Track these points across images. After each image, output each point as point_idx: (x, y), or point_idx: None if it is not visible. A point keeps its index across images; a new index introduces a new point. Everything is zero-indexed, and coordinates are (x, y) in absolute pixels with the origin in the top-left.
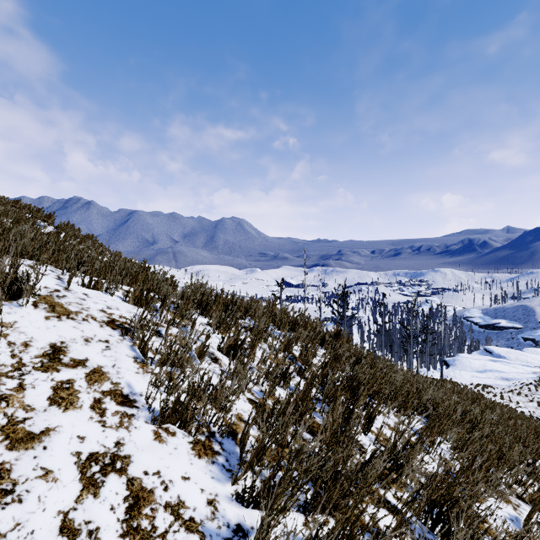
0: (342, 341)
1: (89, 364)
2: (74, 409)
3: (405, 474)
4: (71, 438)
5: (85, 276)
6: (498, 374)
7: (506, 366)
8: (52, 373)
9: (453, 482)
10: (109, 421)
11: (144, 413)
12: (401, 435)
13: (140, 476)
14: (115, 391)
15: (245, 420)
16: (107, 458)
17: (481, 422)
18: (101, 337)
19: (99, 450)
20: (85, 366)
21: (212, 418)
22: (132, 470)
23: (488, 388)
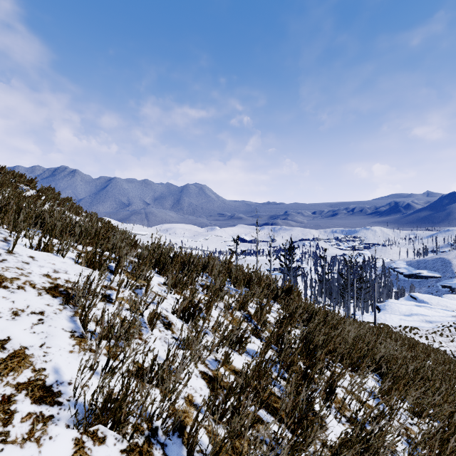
0: (293, 296)
1: (10, 346)
2: None
3: None
4: None
5: (33, 238)
6: (422, 317)
7: (429, 310)
8: None
9: None
10: (14, 432)
11: (68, 411)
12: (369, 416)
13: None
14: (35, 381)
15: (196, 403)
16: None
17: (432, 379)
18: (36, 307)
19: None
20: (3, 349)
21: (154, 412)
22: None
23: (414, 330)
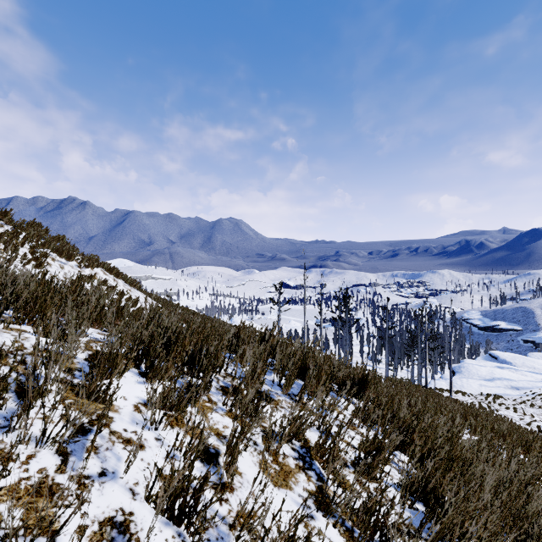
0: (370, 391)
1: None
2: None
3: None
4: None
5: None
6: (507, 382)
7: (514, 373)
8: None
9: None
10: None
11: None
12: None
13: None
14: None
15: None
16: None
17: None
18: None
19: None
20: None
21: None
22: None
23: (499, 399)
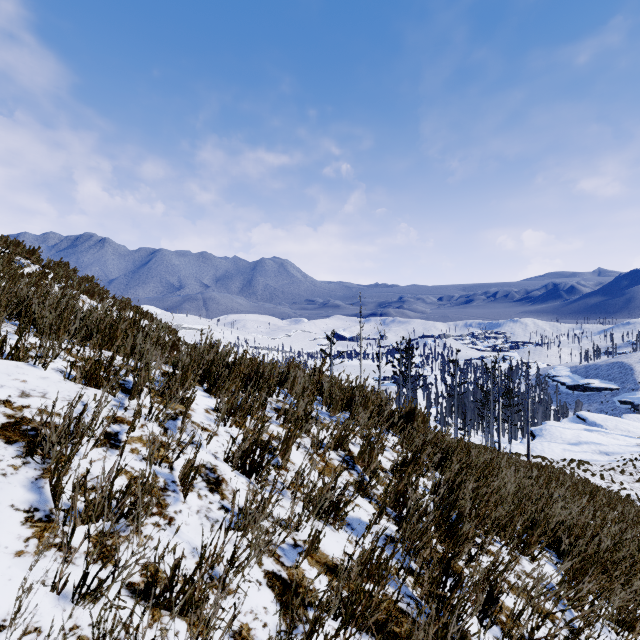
0: (417, 423)
1: None
2: None
3: None
4: None
5: None
6: (595, 447)
7: (604, 437)
8: None
9: None
10: None
11: None
12: None
13: None
14: None
15: None
16: None
17: None
18: None
19: None
20: None
21: None
22: None
23: (584, 465)
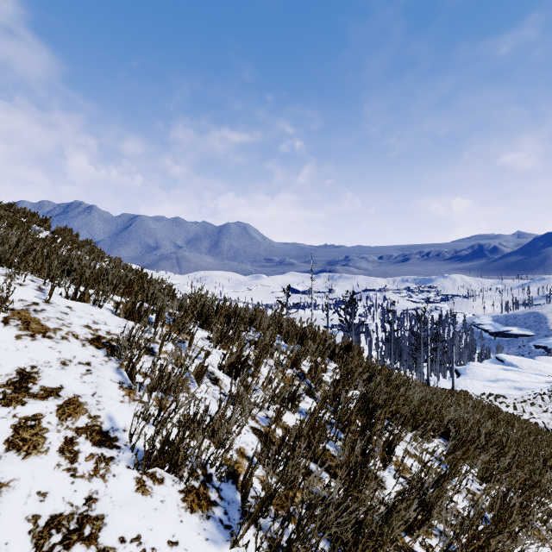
0: (353, 354)
1: (64, 394)
2: (38, 454)
3: (434, 519)
4: (28, 495)
5: (69, 286)
6: (510, 383)
7: (519, 375)
8: (15, 407)
9: (493, 532)
10: (81, 468)
11: (126, 454)
12: (427, 471)
13: (114, 545)
14: (92, 427)
15: (248, 456)
16: (73, 522)
17: (507, 445)
18: (82, 358)
19: (64, 510)
20: (58, 396)
21: (208, 459)
22: (104, 537)
23: (500, 398)
